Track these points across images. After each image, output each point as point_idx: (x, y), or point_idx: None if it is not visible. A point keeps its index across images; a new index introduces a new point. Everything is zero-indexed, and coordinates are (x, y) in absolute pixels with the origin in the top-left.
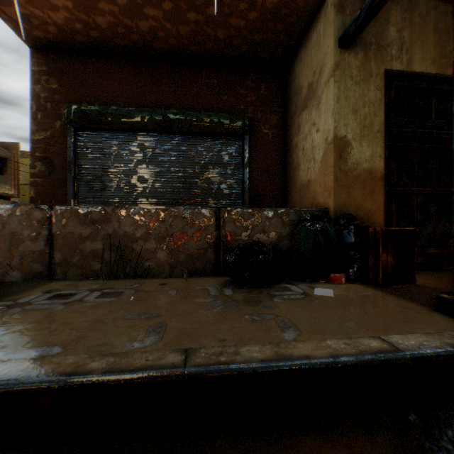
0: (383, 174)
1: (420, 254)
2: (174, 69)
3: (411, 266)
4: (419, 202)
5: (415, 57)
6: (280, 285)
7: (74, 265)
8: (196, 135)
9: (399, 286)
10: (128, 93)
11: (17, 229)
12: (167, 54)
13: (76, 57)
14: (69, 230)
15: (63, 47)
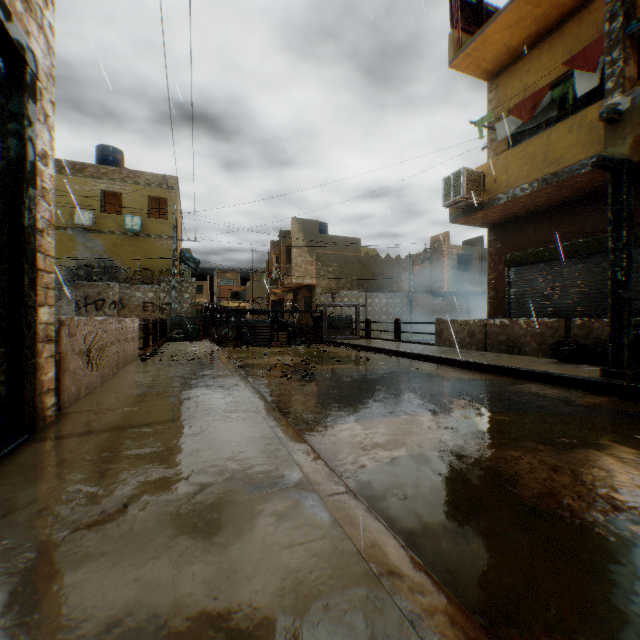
0: None
1: None
2: (573, 209)
3: None
4: None
5: None
6: (581, 365)
7: (494, 346)
8: (593, 254)
9: None
10: (539, 237)
11: (474, 329)
12: (564, 203)
13: (508, 225)
14: (492, 330)
15: (501, 223)
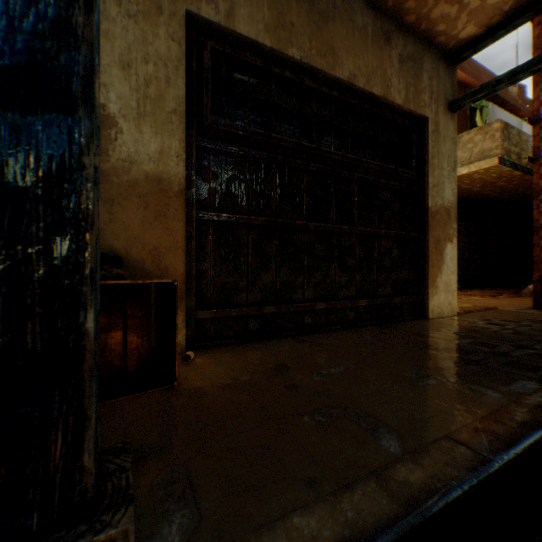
0: (185, 187)
1: (255, 316)
2: None
3: (174, 350)
4: (254, 238)
5: (241, 11)
6: None
7: None
8: None
9: (129, 399)
10: None
11: None
12: None
13: None
14: None
15: None
